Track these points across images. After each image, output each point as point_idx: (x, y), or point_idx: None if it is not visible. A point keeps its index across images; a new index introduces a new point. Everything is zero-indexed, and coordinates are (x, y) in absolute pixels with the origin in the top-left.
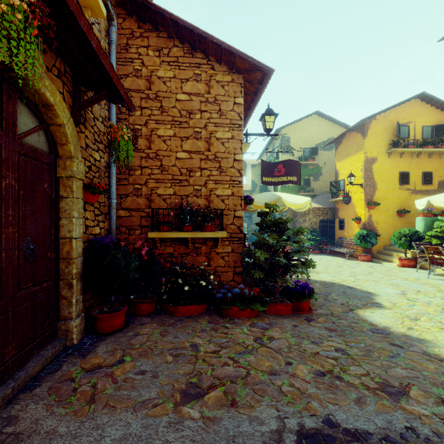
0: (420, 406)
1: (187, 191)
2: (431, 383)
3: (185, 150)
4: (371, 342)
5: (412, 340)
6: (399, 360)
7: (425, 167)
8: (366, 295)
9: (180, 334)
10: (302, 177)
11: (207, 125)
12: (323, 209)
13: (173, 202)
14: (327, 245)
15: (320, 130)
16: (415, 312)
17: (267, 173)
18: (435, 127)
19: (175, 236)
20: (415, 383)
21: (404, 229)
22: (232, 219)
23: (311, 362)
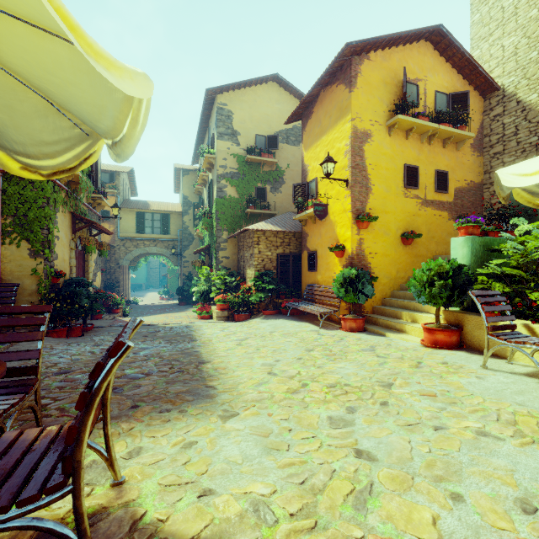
0: None
1: None
2: None
3: None
4: None
5: None
6: None
7: (439, 162)
8: None
9: None
10: (252, 184)
11: None
12: (284, 234)
13: None
14: (289, 298)
15: (281, 110)
16: None
17: None
18: (451, 98)
19: None
20: None
21: (439, 260)
22: None
23: None
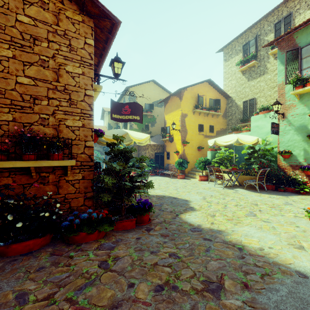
0: (233, 297)
1: (31, 119)
2: (234, 268)
3: (28, 76)
4: (192, 240)
5: (215, 233)
6: (211, 252)
7: (210, 122)
8: (185, 202)
9: (4, 283)
10: (143, 123)
11: (55, 55)
12: (157, 145)
13: (12, 129)
14: (159, 169)
15: (155, 93)
16: (212, 210)
17: (116, 111)
18: (215, 100)
19: (11, 166)
20: (225, 272)
21: (202, 158)
22: (83, 149)
23: (151, 276)
